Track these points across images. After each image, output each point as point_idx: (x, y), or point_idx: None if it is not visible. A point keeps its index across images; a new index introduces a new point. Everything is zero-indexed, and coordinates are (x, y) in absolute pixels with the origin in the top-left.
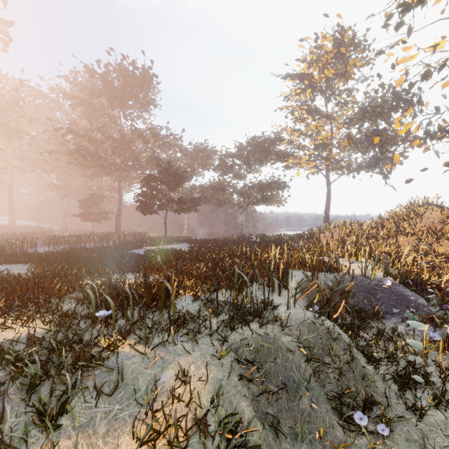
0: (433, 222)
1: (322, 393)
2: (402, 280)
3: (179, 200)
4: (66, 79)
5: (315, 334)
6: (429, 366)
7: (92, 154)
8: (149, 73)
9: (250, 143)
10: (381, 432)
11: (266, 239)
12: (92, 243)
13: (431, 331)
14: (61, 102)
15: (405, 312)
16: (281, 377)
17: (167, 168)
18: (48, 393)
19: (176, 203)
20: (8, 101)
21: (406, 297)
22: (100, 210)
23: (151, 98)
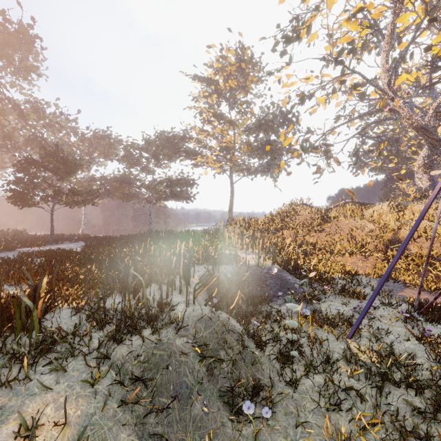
0: (306, 218)
1: (215, 392)
2: (285, 267)
3: (71, 191)
4: None
5: (211, 329)
6: (302, 339)
7: None
8: (28, 32)
9: (159, 137)
10: (265, 415)
11: (175, 235)
12: None
13: (304, 307)
14: None
15: (287, 294)
16: (174, 385)
17: (54, 153)
18: None
19: (67, 194)
20: None
21: (288, 281)
22: None
23: (32, 64)
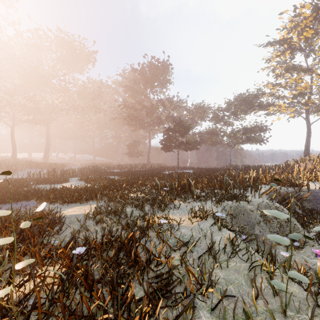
0: None
1: (267, 230)
2: None
3: (187, 142)
4: (120, 75)
5: (268, 209)
6: None
7: (136, 118)
8: (166, 64)
9: (237, 99)
10: (295, 245)
11: (249, 168)
12: (137, 169)
13: None
14: (118, 89)
15: None
16: (246, 221)
17: (179, 123)
18: (156, 207)
19: (185, 144)
20: (95, 93)
21: None
22: (138, 150)
23: (167, 79)
